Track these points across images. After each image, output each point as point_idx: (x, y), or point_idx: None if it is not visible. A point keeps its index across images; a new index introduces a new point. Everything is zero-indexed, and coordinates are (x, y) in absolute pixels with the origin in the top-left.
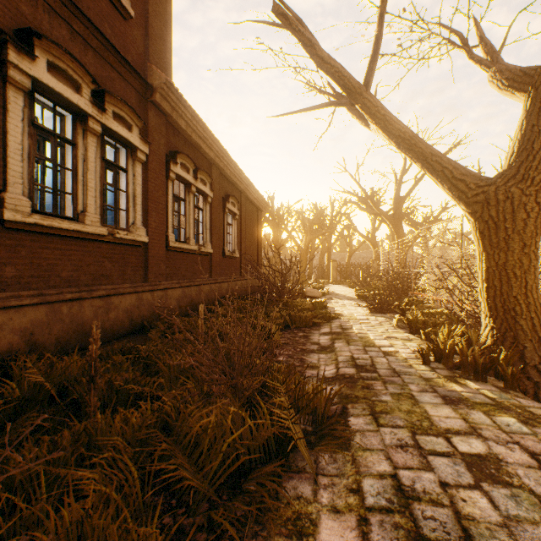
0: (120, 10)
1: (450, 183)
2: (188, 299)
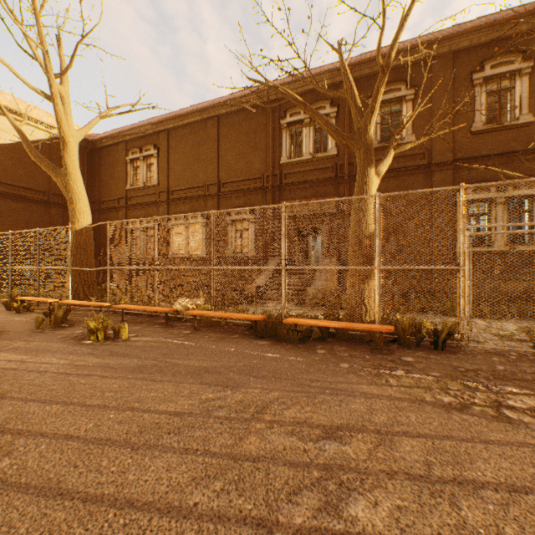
0: (522, 126)
1: None
2: None
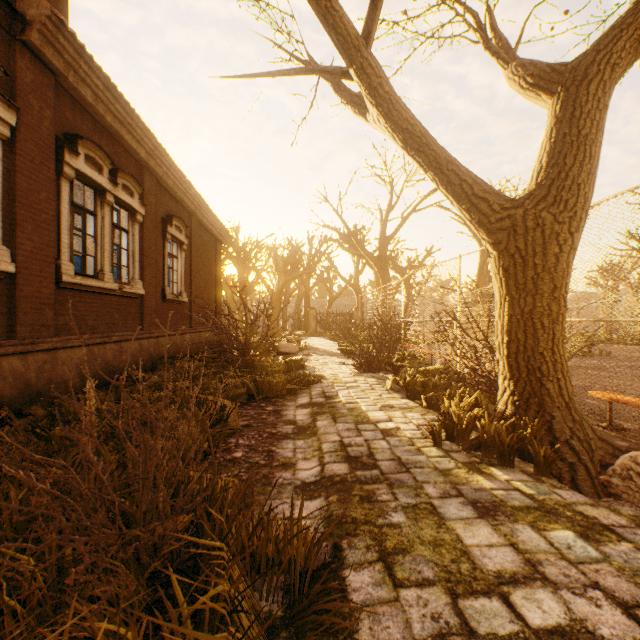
0: None
1: (470, 201)
2: (98, 364)
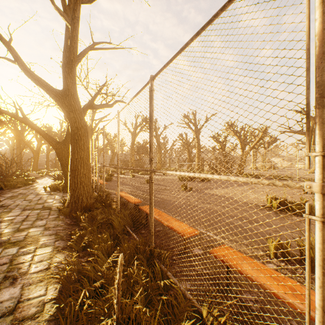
0: None
1: (49, 142)
2: None
